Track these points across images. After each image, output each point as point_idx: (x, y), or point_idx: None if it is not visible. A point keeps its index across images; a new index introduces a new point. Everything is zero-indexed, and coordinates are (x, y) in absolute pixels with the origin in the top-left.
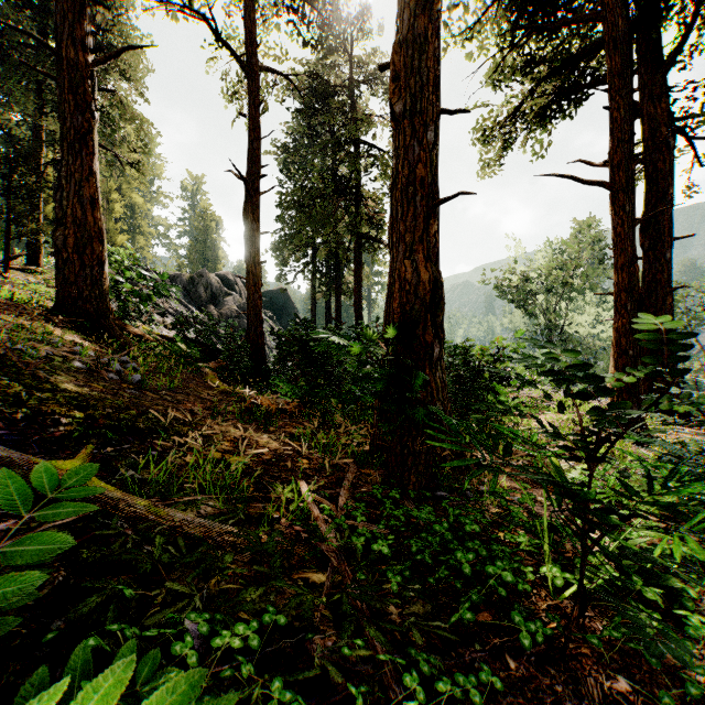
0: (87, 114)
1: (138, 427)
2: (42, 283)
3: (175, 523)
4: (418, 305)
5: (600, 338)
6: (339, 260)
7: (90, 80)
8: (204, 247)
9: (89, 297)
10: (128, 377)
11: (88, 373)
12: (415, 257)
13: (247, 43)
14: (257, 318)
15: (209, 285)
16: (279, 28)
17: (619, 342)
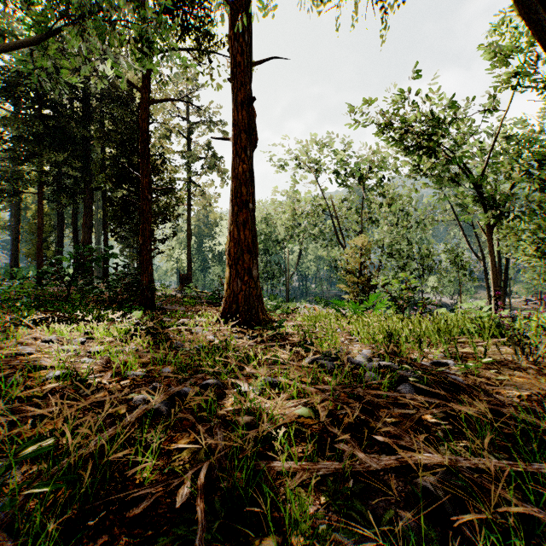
0: None
1: None
2: None
3: None
4: None
5: None
6: None
7: None
8: None
9: None
10: None
11: None
12: None
13: None
14: None
15: None
16: None
17: None
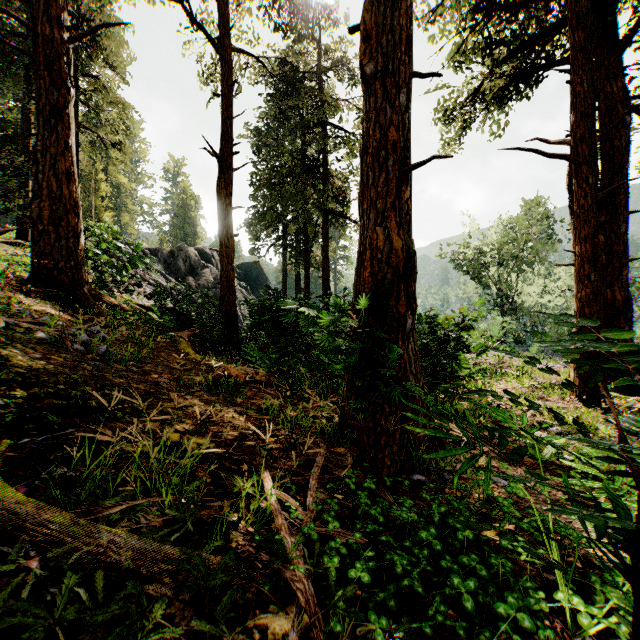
0: (63, 89)
1: (90, 406)
2: (29, 256)
3: (104, 542)
4: (390, 274)
5: (547, 307)
6: (308, 235)
7: (66, 58)
8: (184, 223)
9: (65, 268)
10: (94, 347)
11: (51, 345)
12: (387, 224)
13: (220, 27)
14: (229, 289)
15: (188, 258)
16: (251, 14)
17: (582, 311)
